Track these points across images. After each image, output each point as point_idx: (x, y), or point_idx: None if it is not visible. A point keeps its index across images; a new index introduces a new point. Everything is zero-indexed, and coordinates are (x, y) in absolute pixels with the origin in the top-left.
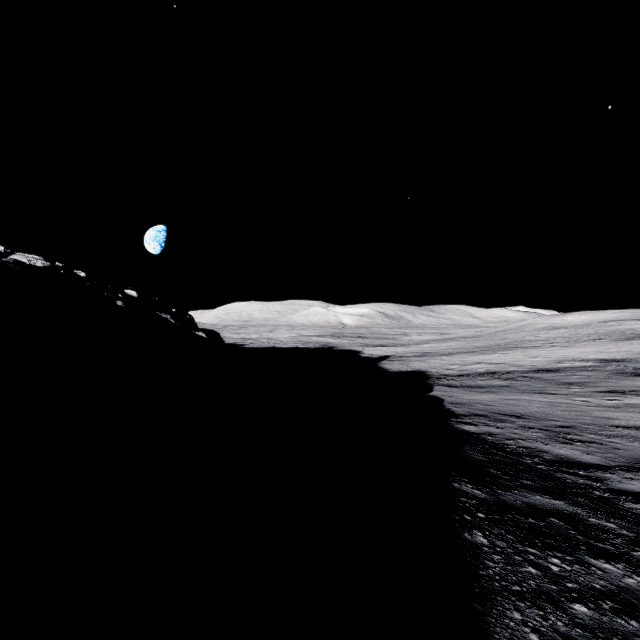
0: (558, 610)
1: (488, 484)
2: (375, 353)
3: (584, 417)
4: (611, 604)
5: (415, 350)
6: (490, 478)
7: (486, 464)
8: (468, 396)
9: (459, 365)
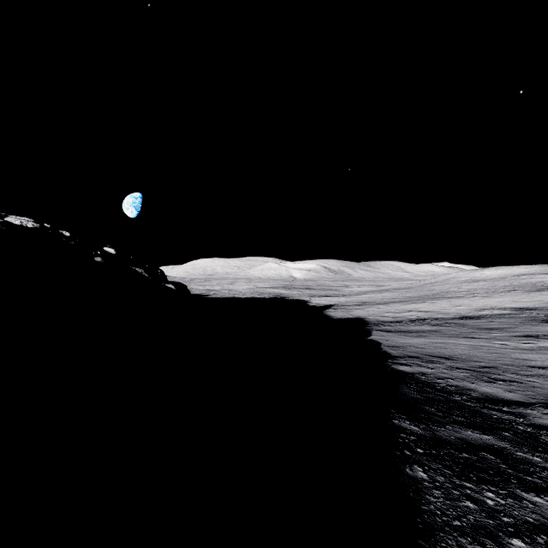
0: (497, 545)
1: (424, 420)
2: (321, 302)
3: (504, 358)
4: (545, 538)
5: (355, 300)
6: (426, 415)
7: (421, 402)
8: (402, 340)
9: (393, 313)
